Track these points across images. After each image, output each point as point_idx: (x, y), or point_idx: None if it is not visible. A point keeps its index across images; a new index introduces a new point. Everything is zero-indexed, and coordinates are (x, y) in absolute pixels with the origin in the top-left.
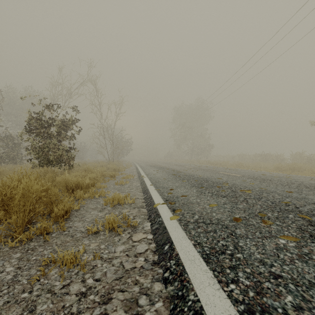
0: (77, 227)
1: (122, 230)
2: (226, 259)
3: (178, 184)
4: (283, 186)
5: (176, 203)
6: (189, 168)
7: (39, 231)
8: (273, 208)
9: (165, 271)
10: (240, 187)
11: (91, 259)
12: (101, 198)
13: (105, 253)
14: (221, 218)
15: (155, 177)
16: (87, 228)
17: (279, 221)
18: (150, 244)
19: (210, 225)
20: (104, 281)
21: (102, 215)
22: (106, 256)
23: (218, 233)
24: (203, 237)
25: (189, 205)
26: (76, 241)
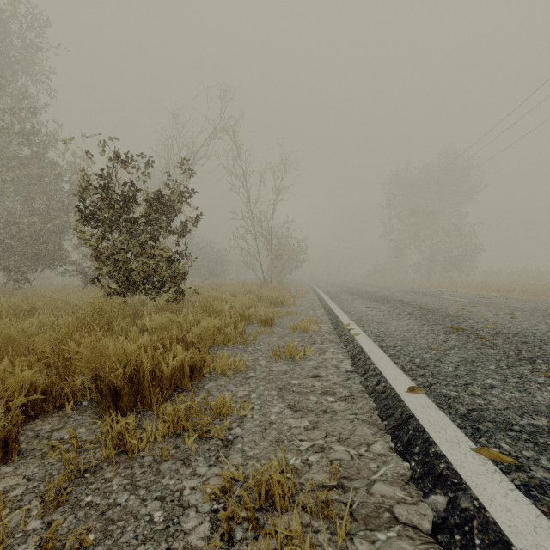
0: None
1: None
2: None
3: None
4: None
5: None
6: (465, 303)
7: None
8: None
9: None
10: None
11: None
12: (203, 460)
13: None
14: None
15: (391, 335)
16: None
17: None
18: None
19: None
20: None
21: None
22: None
23: None
24: None
25: None
26: None
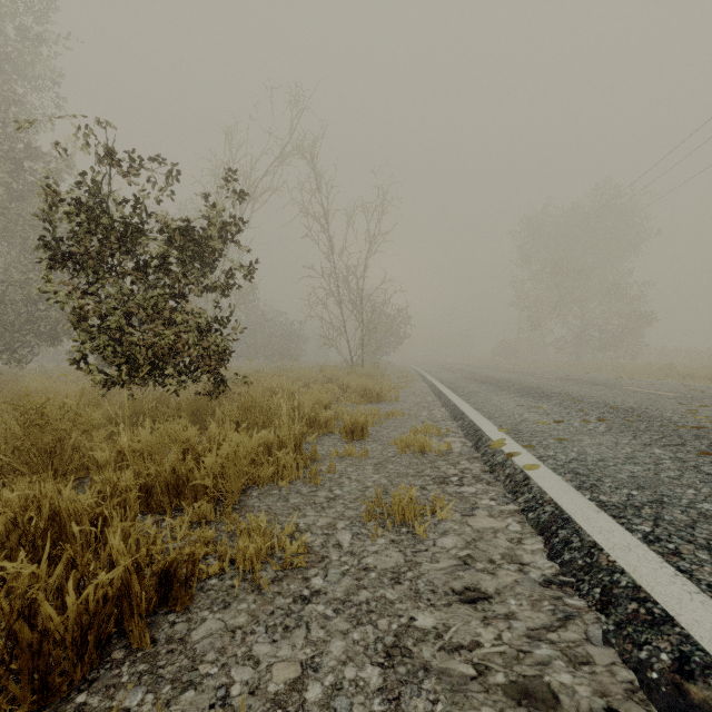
0: None
1: None
2: None
3: None
4: None
5: None
6: (679, 400)
7: None
8: None
9: None
10: None
11: None
12: None
13: None
14: None
15: (603, 471)
16: None
17: None
18: None
19: None
20: None
21: None
22: None
23: None
24: None
25: None
26: None
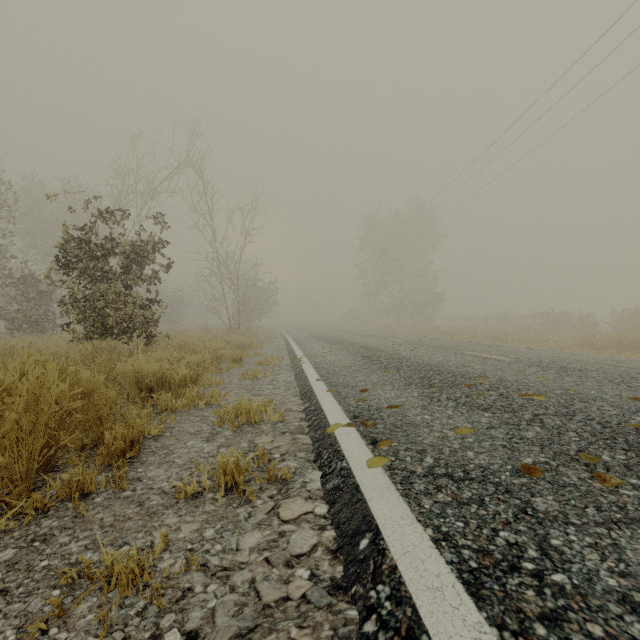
0: (153, 480)
1: (256, 491)
2: (526, 588)
3: (378, 378)
4: (616, 385)
5: (378, 423)
6: (397, 343)
7: (65, 489)
8: (611, 441)
9: (366, 616)
10: (517, 386)
11: (179, 570)
12: (210, 409)
13: (215, 553)
14: (489, 466)
15: (326, 362)
16: (176, 485)
17: (637, 477)
18: (322, 531)
19: (466, 483)
20: (208, 639)
21: (211, 449)
22: (215, 562)
23: (490, 506)
24: (453, 518)
25: (409, 429)
26: (147, 518)
